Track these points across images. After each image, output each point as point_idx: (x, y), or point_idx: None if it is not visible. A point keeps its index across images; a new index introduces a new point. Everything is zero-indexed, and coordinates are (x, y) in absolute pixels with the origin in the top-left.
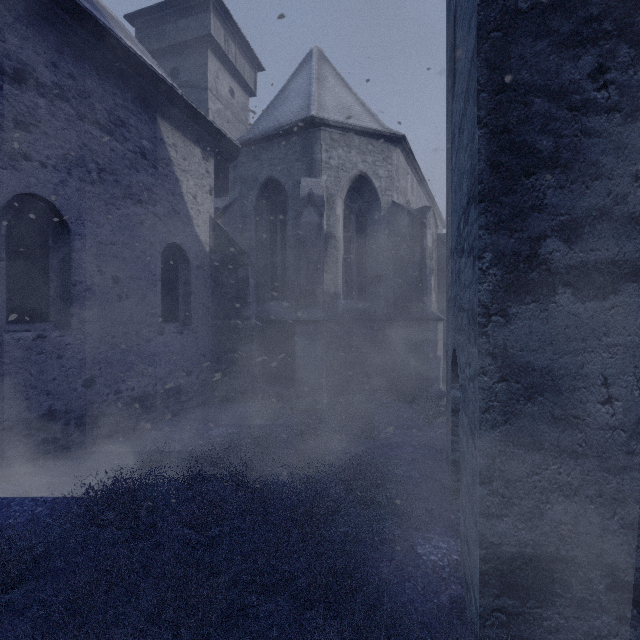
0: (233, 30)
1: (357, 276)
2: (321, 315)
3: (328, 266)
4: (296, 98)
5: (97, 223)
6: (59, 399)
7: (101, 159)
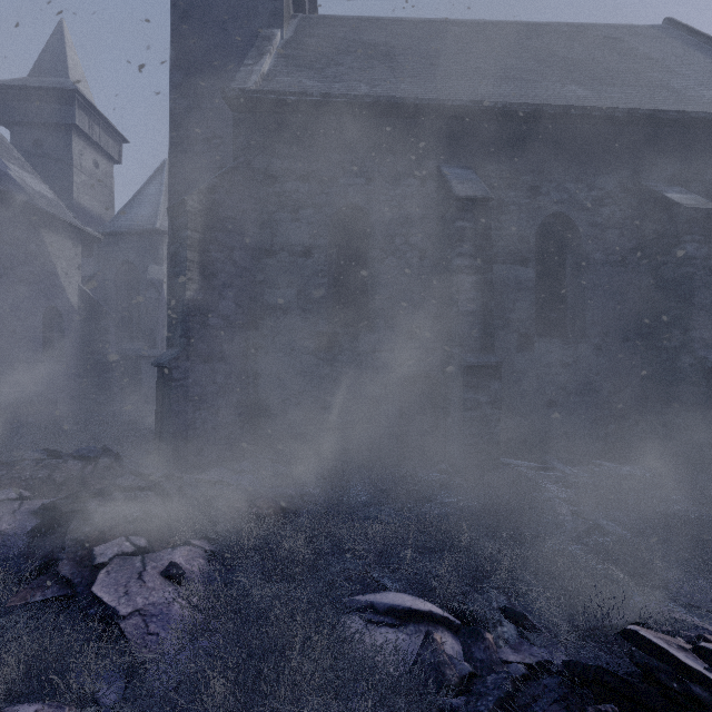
0: (97, 115)
1: None
2: (159, 353)
3: None
4: (149, 204)
5: (4, 300)
6: None
7: (6, 262)
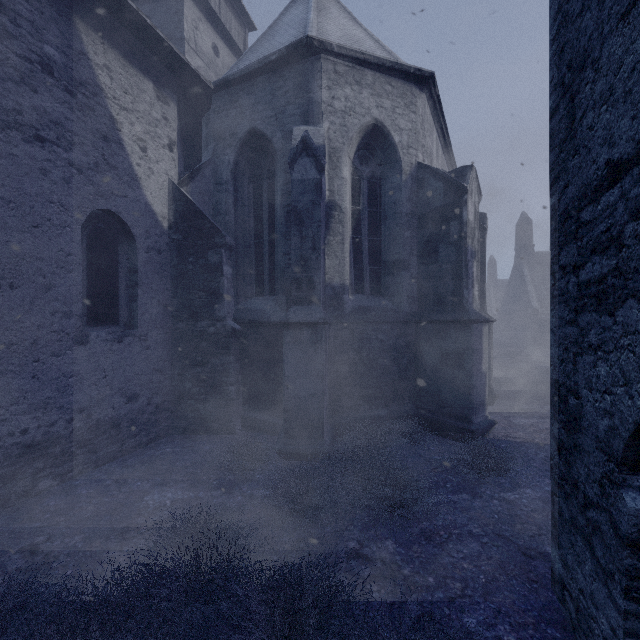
0: None
1: (369, 263)
2: (321, 315)
3: (331, 248)
4: (288, 29)
5: None
6: None
7: None
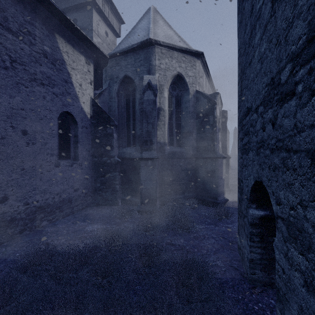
0: None
1: (176, 133)
2: (155, 155)
3: (159, 126)
4: (141, 31)
5: (10, 95)
6: None
7: (13, 54)
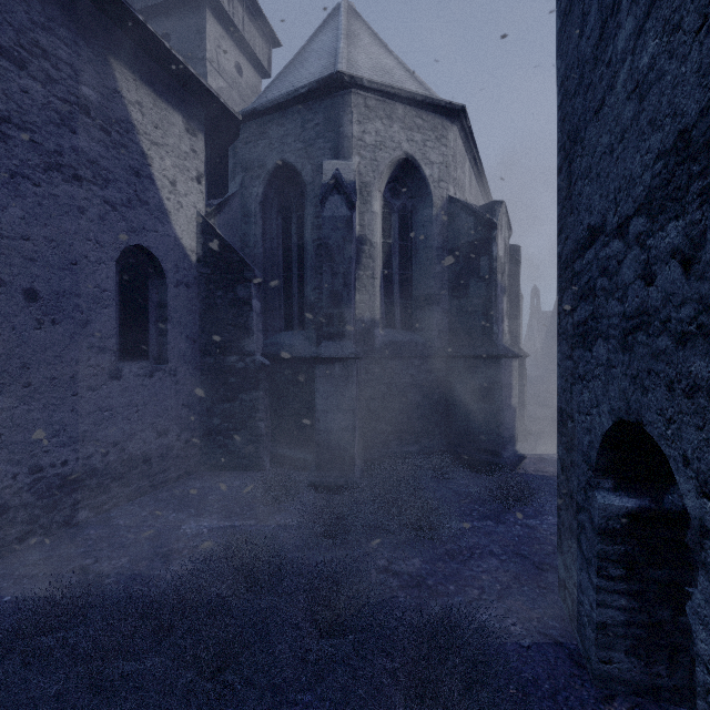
0: None
1: (400, 297)
2: (352, 350)
3: (361, 282)
4: (318, 58)
5: None
6: None
7: (1, 102)
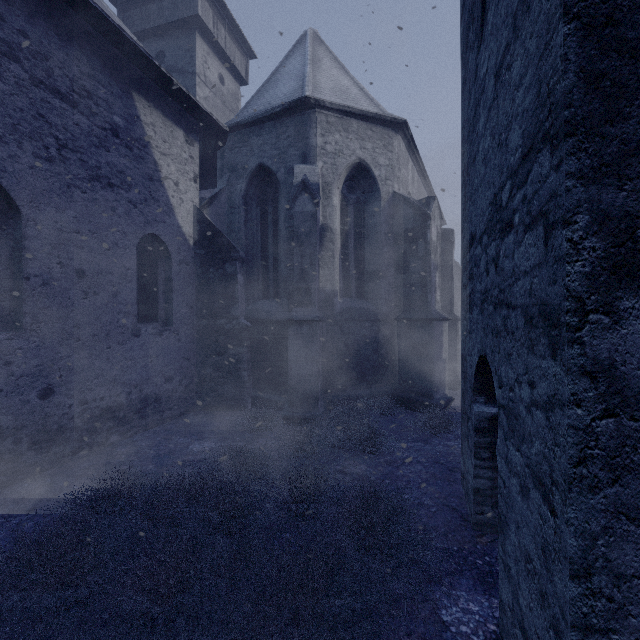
0: (223, 13)
1: (355, 272)
2: (316, 314)
3: (324, 261)
4: (289, 80)
5: (57, 207)
6: (7, 413)
7: (62, 133)
